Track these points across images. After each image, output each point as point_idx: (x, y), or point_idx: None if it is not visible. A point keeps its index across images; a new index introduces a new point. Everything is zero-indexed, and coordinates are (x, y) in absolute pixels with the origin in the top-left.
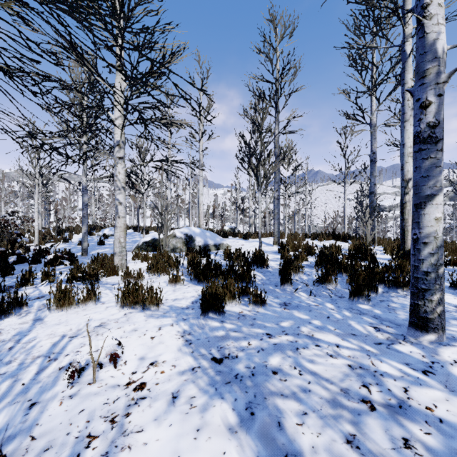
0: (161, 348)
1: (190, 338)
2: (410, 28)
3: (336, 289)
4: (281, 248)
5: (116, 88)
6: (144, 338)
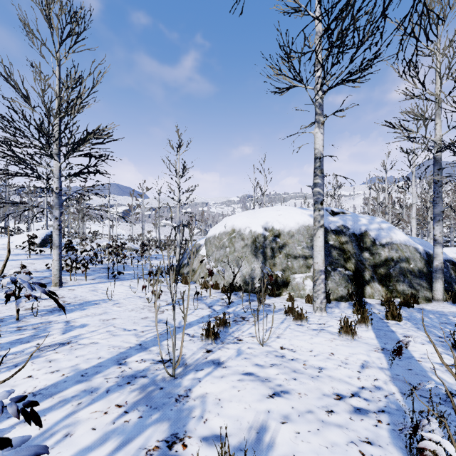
0: None
1: None
2: None
3: None
4: None
5: None
6: None
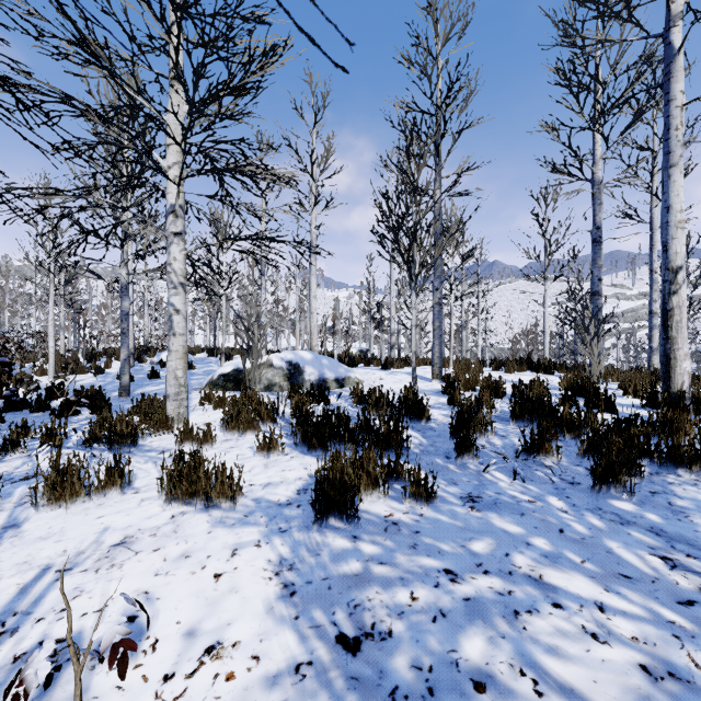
0: (231, 606)
1: (292, 578)
2: (679, 3)
3: (560, 466)
4: (447, 386)
5: (164, 107)
6: (201, 576)
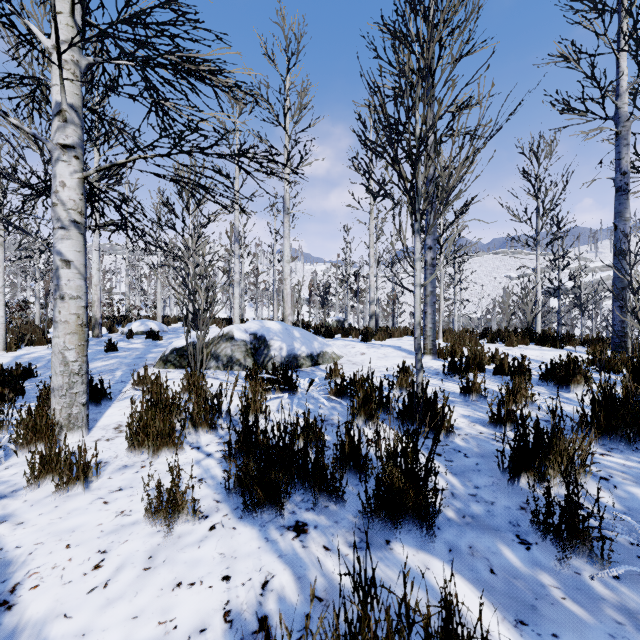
0: None
1: None
2: None
3: None
4: (451, 367)
5: None
6: None
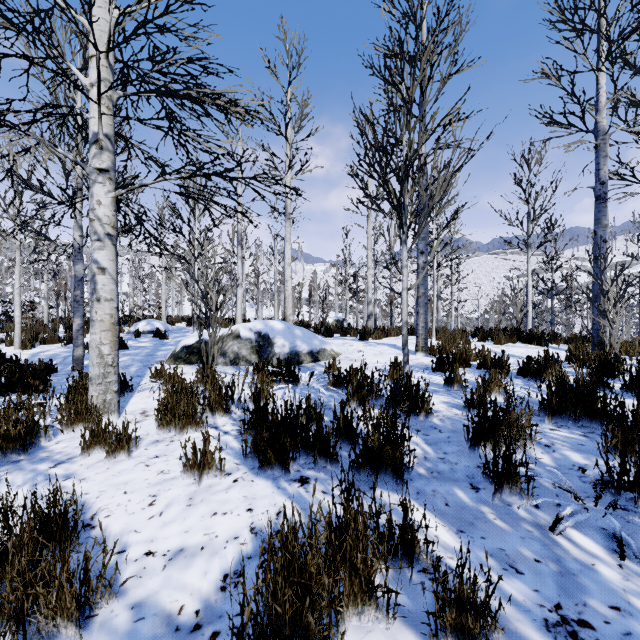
0: None
1: None
2: None
3: None
4: (438, 362)
5: None
6: None
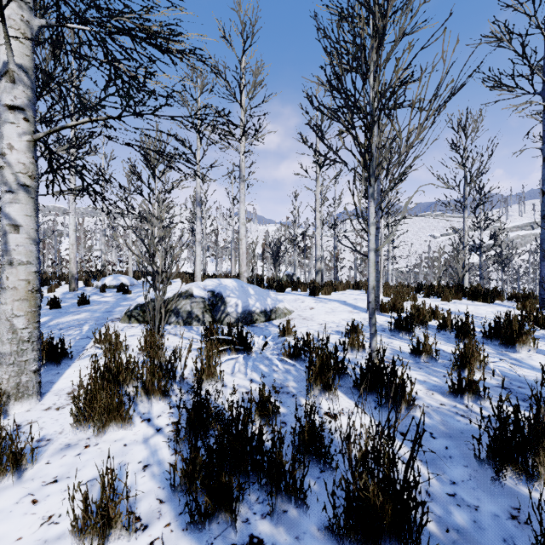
0: None
1: None
2: None
3: None
4: (397, 324)
5: None
6: None
